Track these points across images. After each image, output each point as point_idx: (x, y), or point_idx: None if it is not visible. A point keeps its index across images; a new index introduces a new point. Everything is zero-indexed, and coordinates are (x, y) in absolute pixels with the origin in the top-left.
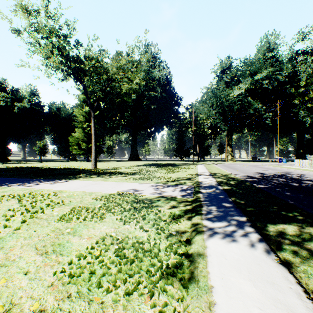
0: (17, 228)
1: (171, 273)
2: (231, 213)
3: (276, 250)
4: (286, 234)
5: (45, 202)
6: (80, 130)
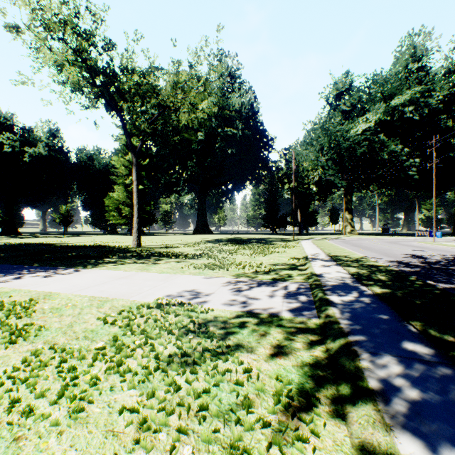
0: None
1: None
2: None
3: None
4: None
5: None
6: (122, 188)
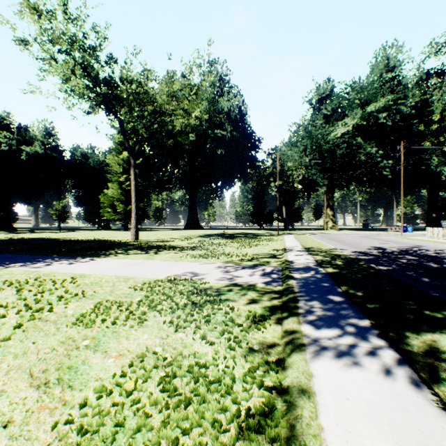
0: (6, 338)
1: (255, 427)
2: (345, 313)
3: (430, 381)
4: (440, 351)
5: (56, 293)
6: (116, 186)
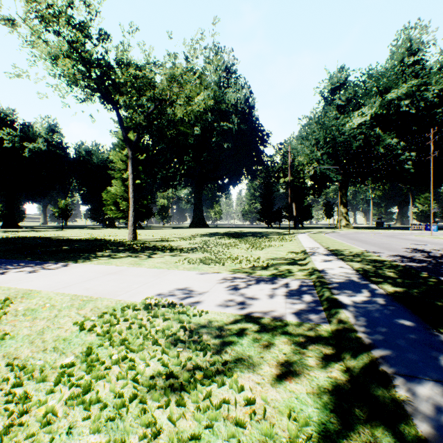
0: None
1: None
2: None
3: None
4: None
5: None
6: (119, 183)
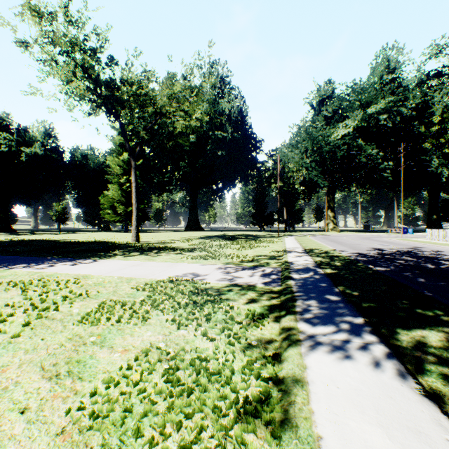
0: (16, 335)
1: (252, 412)
2: (340, 311)
3: (415, 372)
4: (428, 346)
5: (61, 293)
6: (116, 187)
